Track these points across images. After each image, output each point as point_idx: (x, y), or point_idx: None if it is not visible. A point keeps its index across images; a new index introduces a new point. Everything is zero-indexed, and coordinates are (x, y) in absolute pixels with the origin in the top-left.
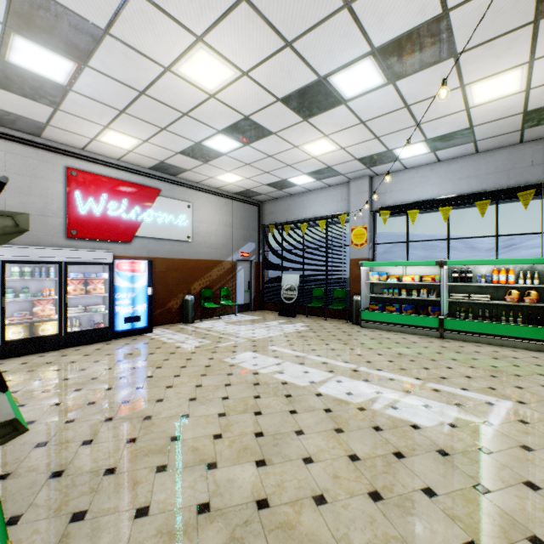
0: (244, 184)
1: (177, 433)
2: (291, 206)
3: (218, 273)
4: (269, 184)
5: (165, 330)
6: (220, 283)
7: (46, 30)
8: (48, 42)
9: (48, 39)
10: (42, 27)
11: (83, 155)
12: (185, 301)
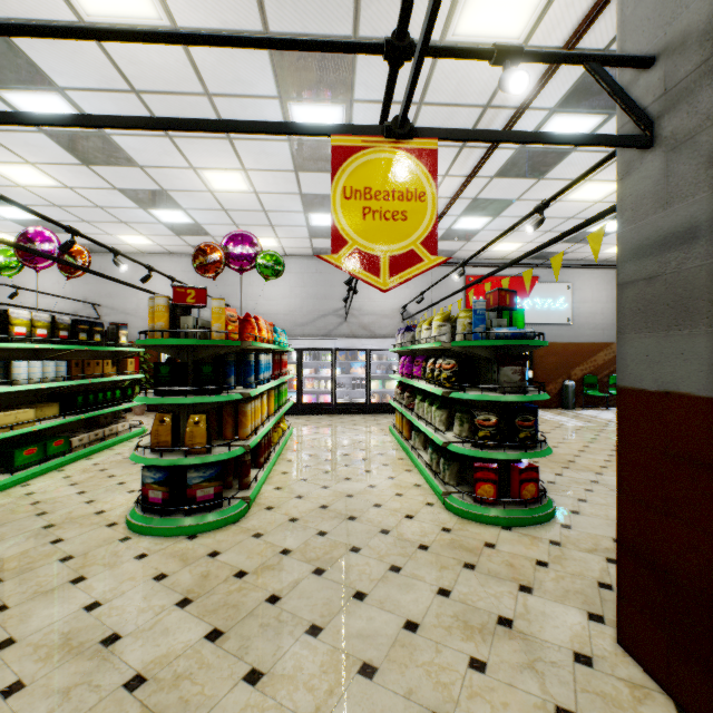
0: None
1: (572, 460)
2: None
3: (605, 357)
4: None
5: (544, 412)
6: (608, 369)
7: (480, 210)
8: (478, 214)
9: (479, 213)
10: (478, 210)
11: (476, 263)
12: (564, 386)
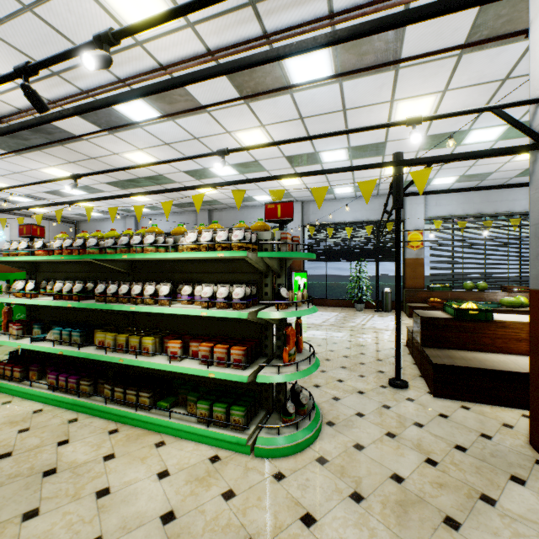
0: (54, 213)
1: None
2: (97, 226)
3: None
4: (73, 214)
5: None
6: None
7: None
8: None
9: None
10: None
11: None
12: None
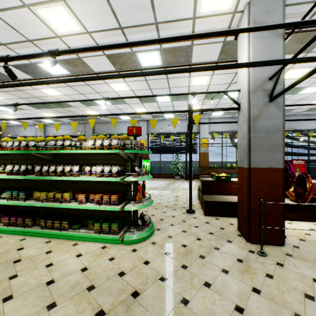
0: None
1: None
2: (16, 130)
3: None
4: None
5: None
6: None
7: None
8: None
9: None
10: None
11: None
12: None
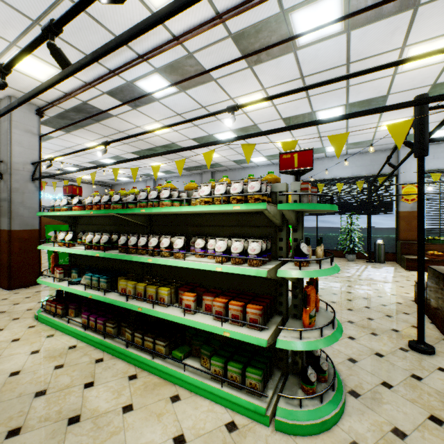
0: (96, 179)
1: None
2: (126, 188)
3: None
4: (109, 179)
5: None
6: None
7: None
8: None
9: None
10: None
11: None
12: None
